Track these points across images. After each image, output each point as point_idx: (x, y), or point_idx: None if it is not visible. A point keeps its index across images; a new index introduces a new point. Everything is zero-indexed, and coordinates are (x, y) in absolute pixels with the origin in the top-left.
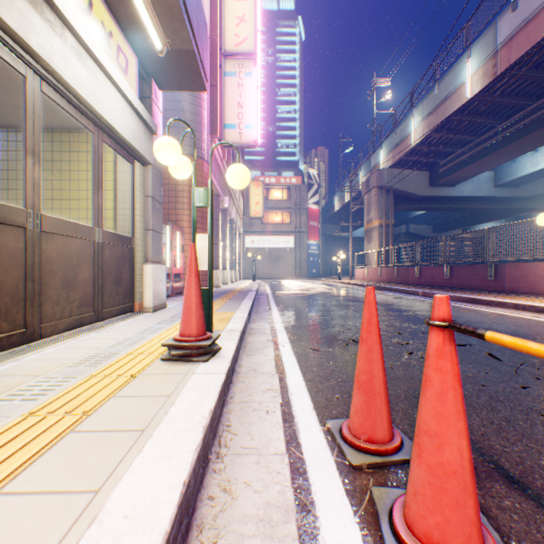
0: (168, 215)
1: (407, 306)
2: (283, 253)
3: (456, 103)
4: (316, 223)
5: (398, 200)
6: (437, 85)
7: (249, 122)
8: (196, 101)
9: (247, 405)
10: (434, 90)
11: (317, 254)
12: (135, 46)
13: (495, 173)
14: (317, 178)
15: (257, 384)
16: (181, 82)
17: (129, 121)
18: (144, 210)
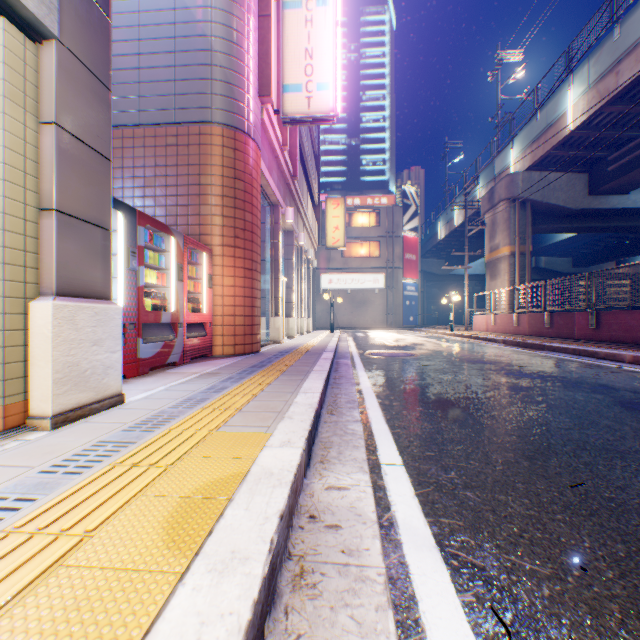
0: (187, 226)
1: None
2: (370, 296)
3: None
4: (414, 257)
5: (537, 217)
6: (618, 27)
7: (322, 80)
8: (234, 35)
9: None
10: (613, 36)
11: (415, 297)
12: None
13: None
14: (415, 197)
15: None
16: None
17: None
18: (36, 157)
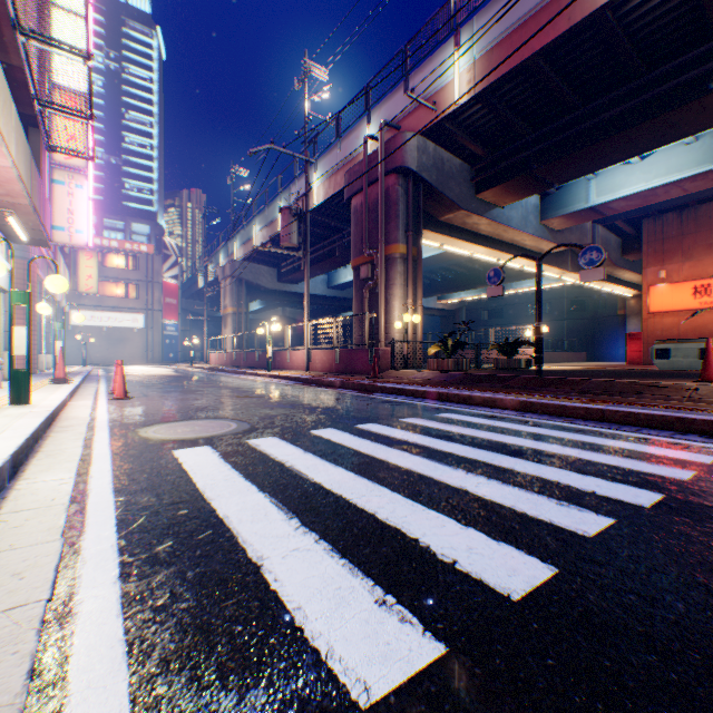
0: None
1: (203, 377)
2: (130, 334)
3: (276, 229)
4: (176, 301)
5: (253, 290)
6: (268, 209)
7: (82, 228)
8: None
9: (86, 392)
10: (266, 212)
11: (177, 336)
12: (7, 234)
13: (328, 277)
14: (177, 249)
15: (89, 390)
16: (34, 244)
17: (6, 278)
18: (6, 319)
